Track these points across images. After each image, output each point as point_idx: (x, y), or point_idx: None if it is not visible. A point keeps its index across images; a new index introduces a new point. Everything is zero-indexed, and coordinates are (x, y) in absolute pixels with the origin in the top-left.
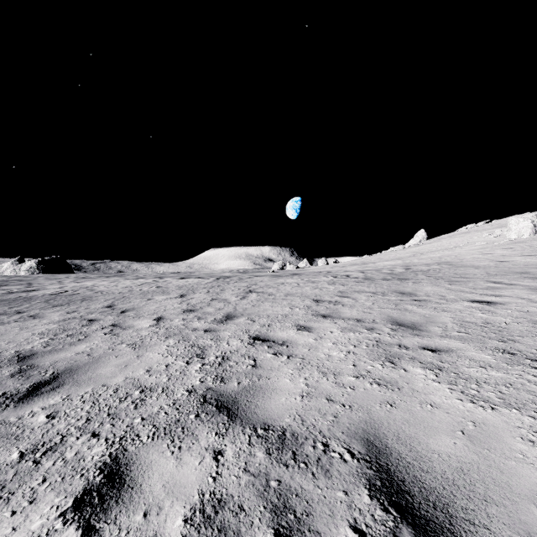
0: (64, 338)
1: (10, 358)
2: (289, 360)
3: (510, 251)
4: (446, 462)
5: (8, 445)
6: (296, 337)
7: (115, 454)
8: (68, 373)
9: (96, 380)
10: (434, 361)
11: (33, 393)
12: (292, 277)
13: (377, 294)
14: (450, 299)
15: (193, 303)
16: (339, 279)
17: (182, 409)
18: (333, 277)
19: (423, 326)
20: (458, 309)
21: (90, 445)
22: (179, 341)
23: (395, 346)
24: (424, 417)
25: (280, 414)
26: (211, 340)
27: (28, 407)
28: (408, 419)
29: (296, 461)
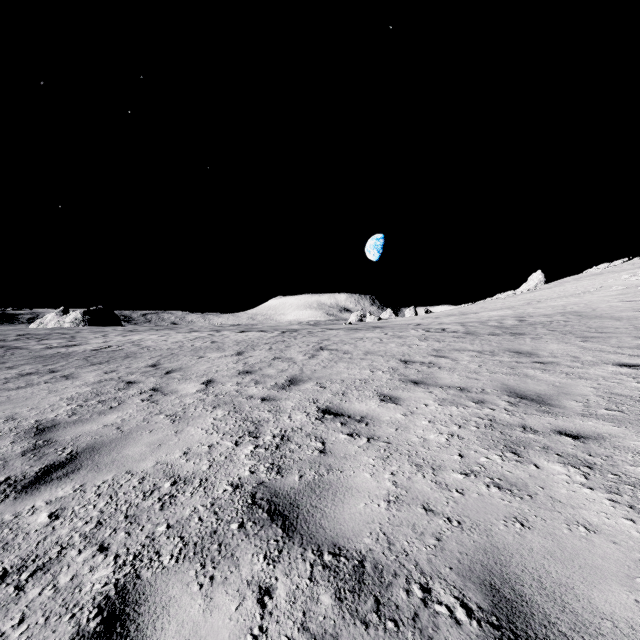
0: (94, 405)
1: (27, 430)
2: (370, 444)
3: None
4: (629, 639)
5: None
6: (379, 411)
7: (123, 582)
8: (89, 453)
9: (121, 464)
10: (578, 453)
11: (41, 480)
12: (373, 330)
13: (484, 354)
14: (588, 362)
15: (251, 362)
16: (433, 334)
17: (222, 514)
18: (425, 331)
19: (554, 400)
20: (601, 375)
21: (93, 564)
22: (230, 412)
23: (517, 429)
24: (576, 548)
25: (357, 530)
26: (268, 412)
27: (30, 499)
28: (551, 549)
29: (381, 615)
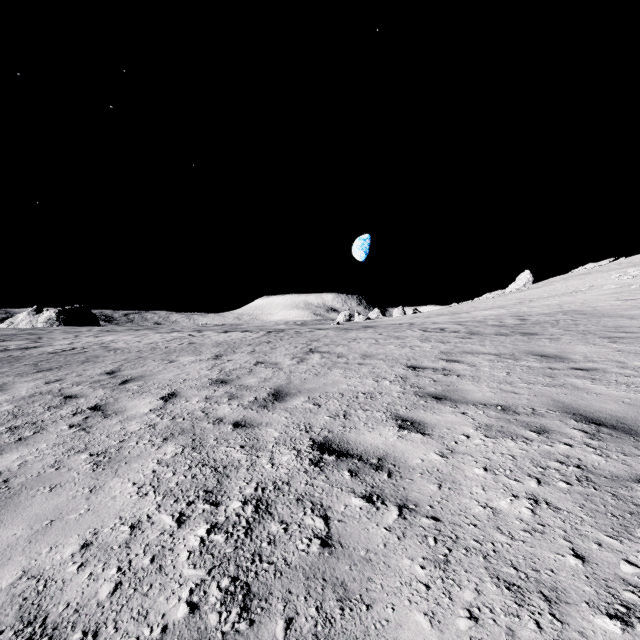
0: None
1: None
2: (406, 522)
3: None
4: None
5: None
6: (402, 448)
7: None
8: None
9: None
10: None
11: None
12: (365, 330)
13: (504, 358)
14: None
15: (228, 368)
16: (433, 334)
17: None
18: (422, 330)
19: None
20: None
21: None
22: (185, 448)
23: (636, 487)
24: None
25: None
26: (241, 448)
27: None
28: None
29: None
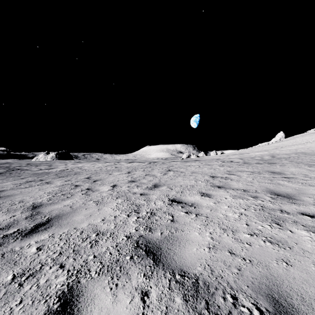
0: (59, 196)
1: (28, 207)
2: (197, 217)
3: None
4: None
5: (8, 269)
6: (201, 201)
7: (71, 284)
8: (56, 218)
9: (71, 224)
10: (314, 225)
11: (33, 231)
12: (195, 162)
13: (254, 173)
14: (313, 177)
15: (134, 177)
16: (226, 163)
17: (121, 251)
18: (222, 162)
19: (296, 196)
20: None
21: (57, 274)
22: (124, 200)
23: (278, 211)
24: None
25: (193, 263)
26: (144, 200)
27: (28, 240)
28: (306, 278)
29: (209, 311)
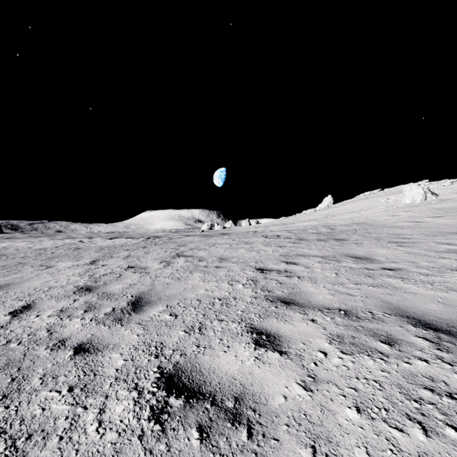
0: None
1: None
2: None
3: (413, 213)
4: None
5: None
6: (261, 377)
7: None
8: None
9: None
10: None
11: None
12: (222, 237)
13: (329, 260)
14: (432, 268)
15: (99, 274)
16: (272, 240)
17: None
18: (264, 237)
19: None
20: None
21: None
22: None
23: None
24: None
25: None
26: (67, 392)
27: None
28: None
29: None
